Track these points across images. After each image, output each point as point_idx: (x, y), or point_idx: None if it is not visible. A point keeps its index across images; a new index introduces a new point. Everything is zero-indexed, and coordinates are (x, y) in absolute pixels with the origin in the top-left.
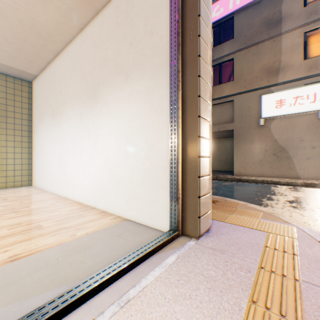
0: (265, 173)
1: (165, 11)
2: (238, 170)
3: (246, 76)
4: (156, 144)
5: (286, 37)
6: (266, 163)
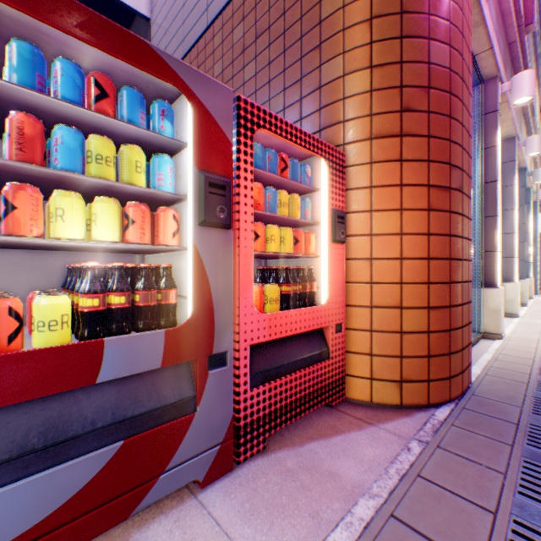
0: (540, 282)
1: None
2: None
3: None
4: None
5: None
6: (540, 274)
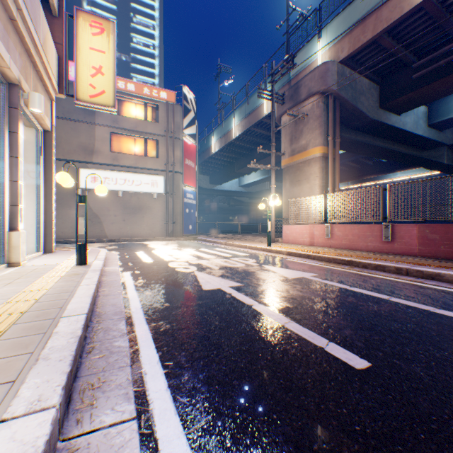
0: (84, 235)
1: (34, 154)
2: (57, 234)
3: (66, 146)
4: (28, 214)
5: (100, 129)
6: None
